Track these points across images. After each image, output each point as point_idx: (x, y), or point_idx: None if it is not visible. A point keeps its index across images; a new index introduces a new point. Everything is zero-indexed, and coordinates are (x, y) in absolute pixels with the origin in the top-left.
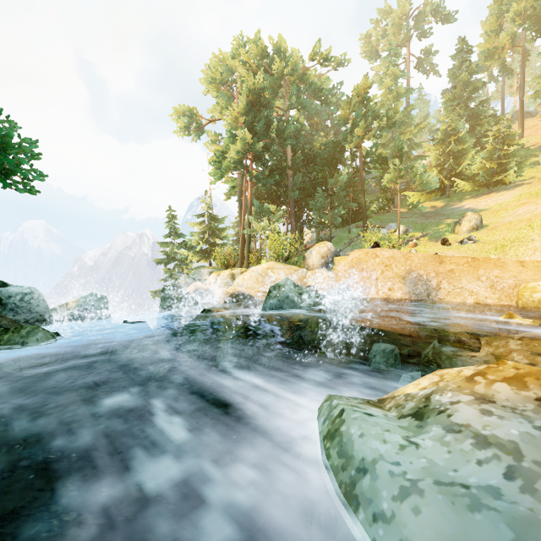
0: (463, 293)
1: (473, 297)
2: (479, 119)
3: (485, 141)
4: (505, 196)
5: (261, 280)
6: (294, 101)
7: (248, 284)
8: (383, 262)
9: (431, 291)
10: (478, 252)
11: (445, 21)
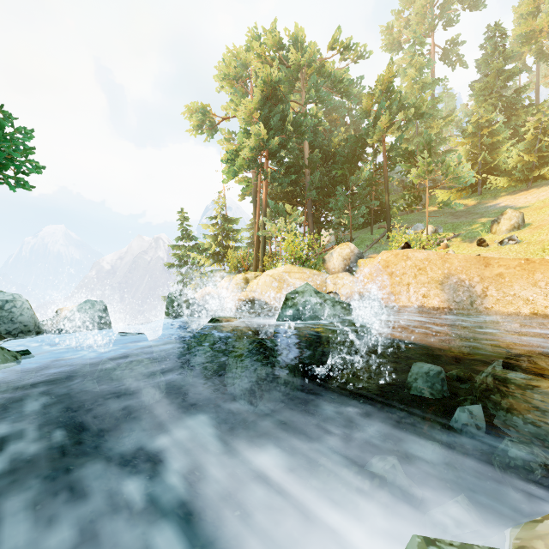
0: (516, 302)
1: (529, 306)
2: (515, 109)
3: (523, 132)
4: (548, 192)
5: (277, 285)
6: (312, 93)
7: (262, 289)
8: (416, 265)
9: (475, 298)
10: (522, 253)
11: (473, 8)
